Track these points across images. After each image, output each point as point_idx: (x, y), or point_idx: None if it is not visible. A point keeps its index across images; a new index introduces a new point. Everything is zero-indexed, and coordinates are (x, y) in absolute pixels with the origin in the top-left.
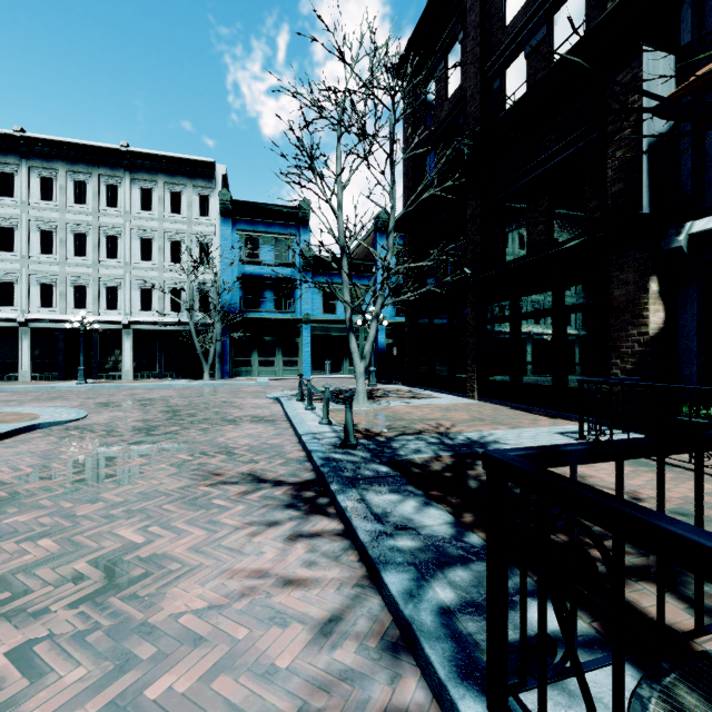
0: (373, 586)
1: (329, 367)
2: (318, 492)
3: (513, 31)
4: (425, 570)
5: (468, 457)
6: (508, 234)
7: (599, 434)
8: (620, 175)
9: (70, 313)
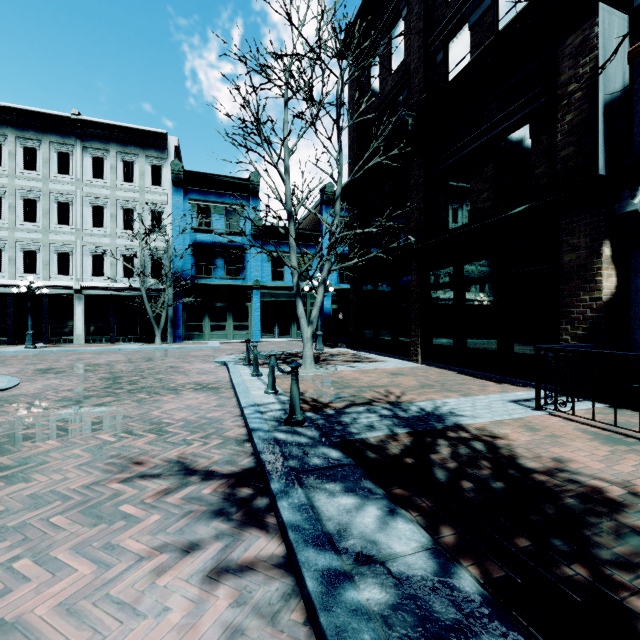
0: None
1: (278, 331)
2: (257, 488)
3: (456, 4)
4: None
5: (427, 435)
6: (452, 202)
7: (559, 404)
8: (570, 139)
9: (20, 278)
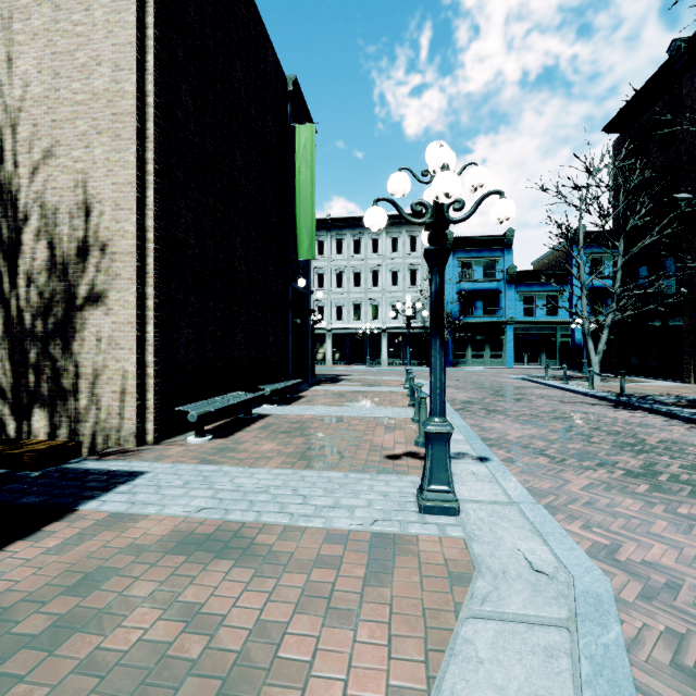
0: (673, 419)
1: (527, 359)
2: (624, 407)
3: None
4: (693, 415)
5: None
6: None
7: None
8: None
9: (352, 323)
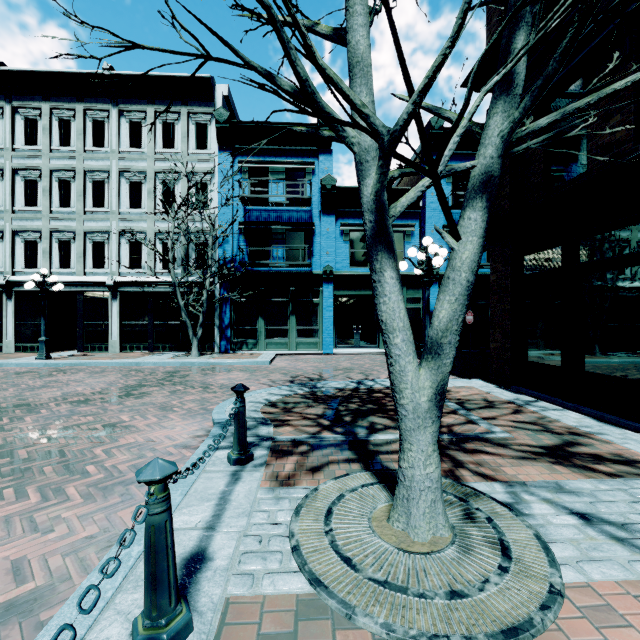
0: None
1: (359, 338)
2: None
3: None
4: None
5: None
6: None
7: None
8: None
9: (55, 273)
